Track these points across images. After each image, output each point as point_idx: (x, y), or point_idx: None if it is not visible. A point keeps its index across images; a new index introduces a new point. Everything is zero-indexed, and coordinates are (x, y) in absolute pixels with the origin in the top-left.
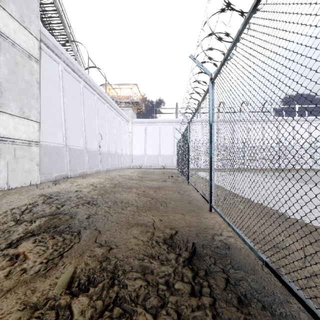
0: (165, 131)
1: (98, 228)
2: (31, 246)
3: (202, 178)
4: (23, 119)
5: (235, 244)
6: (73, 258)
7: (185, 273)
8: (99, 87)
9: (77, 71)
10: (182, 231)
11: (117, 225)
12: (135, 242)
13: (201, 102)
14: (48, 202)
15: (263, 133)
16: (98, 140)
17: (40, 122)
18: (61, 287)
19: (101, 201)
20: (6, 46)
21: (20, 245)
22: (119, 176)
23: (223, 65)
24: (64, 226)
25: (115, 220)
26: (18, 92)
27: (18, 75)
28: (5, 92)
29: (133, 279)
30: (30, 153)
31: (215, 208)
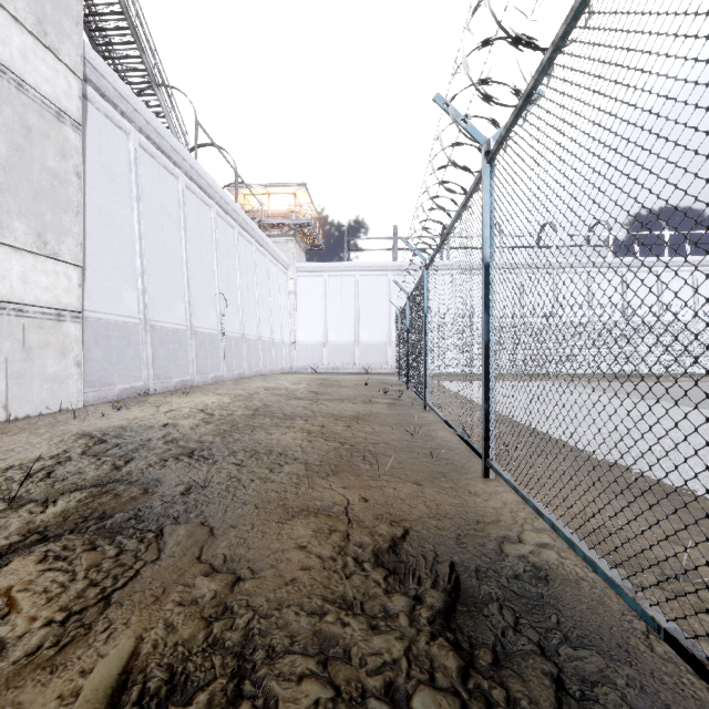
0: (369, 290)
1: (208, 520)
2: (31, 571)
3: (456, 396)
4: (44, 258)
5: (562, 568)
6: (137, 608)
7: (439, 658)
8: (222, 189)
9: (171, 152)
10: (419, 529)
11: (257, 513)
12: (302, 562)
13: (460, 214)
14: (95, 452)
15: (590, 294)
16: (219, 309)
17: (85, 267)
18: (89, 705)
19: (220, 449)
20: (3, 90)
21: (4, 568)
22: (265, 391)
23: (521, 112)
24: (125, 514)
25: (253, 500)
26: (31, 196)
27: (33, 158)
28: (1, 195)
29: (294, 678)
30: (60, 337)
31: (499, 470)
